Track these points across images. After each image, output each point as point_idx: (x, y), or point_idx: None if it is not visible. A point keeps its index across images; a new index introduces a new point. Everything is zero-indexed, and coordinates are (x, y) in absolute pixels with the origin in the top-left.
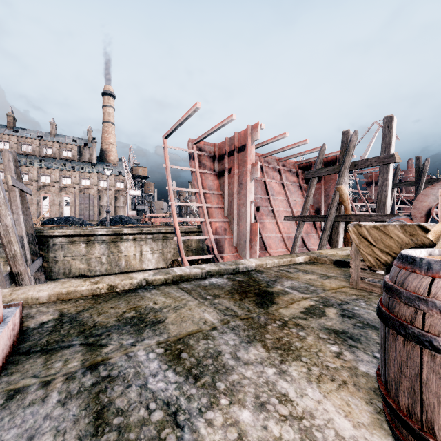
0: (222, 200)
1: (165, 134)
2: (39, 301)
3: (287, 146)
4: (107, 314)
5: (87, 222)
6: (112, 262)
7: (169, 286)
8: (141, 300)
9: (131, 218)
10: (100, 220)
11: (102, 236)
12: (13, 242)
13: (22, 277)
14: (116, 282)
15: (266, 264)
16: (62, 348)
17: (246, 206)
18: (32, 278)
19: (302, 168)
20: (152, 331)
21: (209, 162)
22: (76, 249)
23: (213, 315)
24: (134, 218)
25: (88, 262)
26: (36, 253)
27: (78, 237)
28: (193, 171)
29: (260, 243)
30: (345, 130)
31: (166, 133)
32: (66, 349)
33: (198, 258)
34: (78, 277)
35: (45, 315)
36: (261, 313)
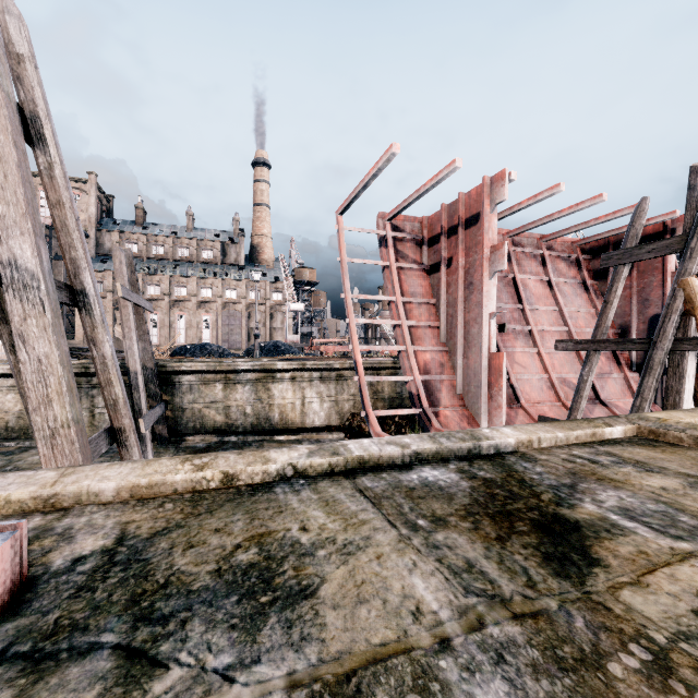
0: (436, 313)
1: (339, 208)
2: (100, 498)
3: (560, 210)
4: (203, 549)
5: (229, 352)
6: (260, 413)
7: (336, 483)
8: (277, 516)
9: (290, 346)
10: (248, 349)
11: (246, 373)
12: (113, 382)
13: (126, 435)
14: (238, 467)
15: (538, 442)
16: (72, 654)
17: (480, 323)
18: (148, 435)
19: (588, 251)
20: (283, 625)
21: (412, 250)
22: (210, 392)
23: (437, 589)
24: (295, 345)
25: (226, 412)
26: (157, 396)
27: (212, 374)
28: (386, 266)
29: (506, 390)
30: (697, 163)
31: (341, 205)
32: (77, 662)
33: (395, 413)
34: (213, 434)
35: (94, 535)
36: (570, 600)
